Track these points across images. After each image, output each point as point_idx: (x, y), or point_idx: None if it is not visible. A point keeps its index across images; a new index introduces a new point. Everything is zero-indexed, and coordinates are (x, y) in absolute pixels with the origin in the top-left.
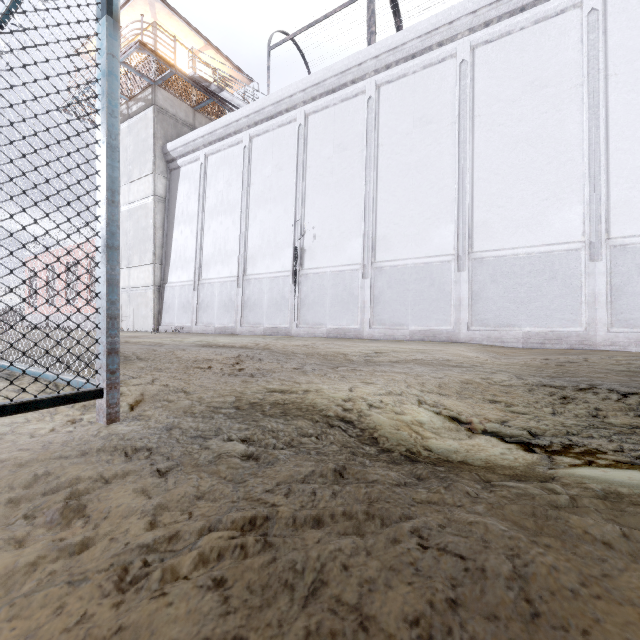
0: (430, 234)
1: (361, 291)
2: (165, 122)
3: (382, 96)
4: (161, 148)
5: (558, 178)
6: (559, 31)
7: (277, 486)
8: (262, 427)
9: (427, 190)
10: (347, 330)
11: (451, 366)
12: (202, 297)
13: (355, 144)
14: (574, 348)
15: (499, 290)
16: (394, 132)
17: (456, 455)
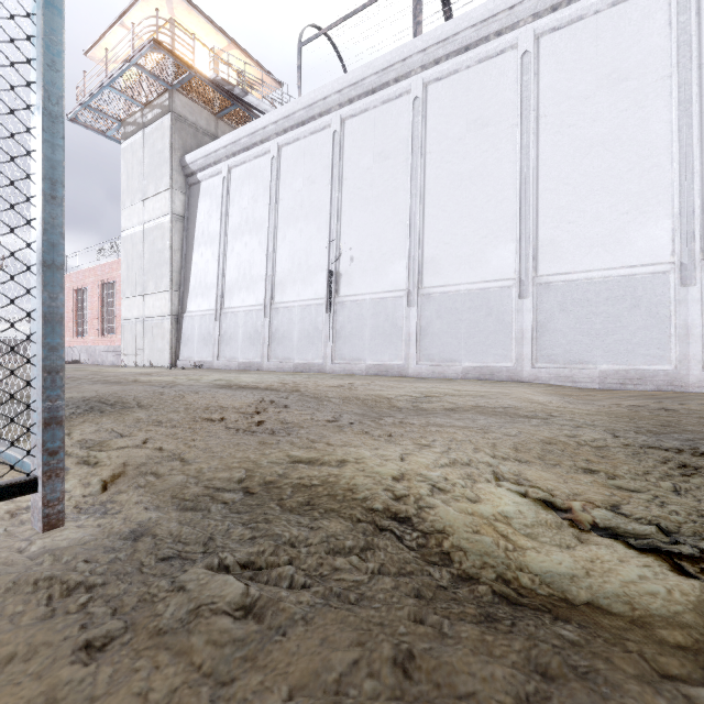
0: (487, 255)
1: (406, 321)
2: (184, 131)
3: (430, 96)
4: (179, 160)
5: (641, 188)
6: (642, 13)
7: (289, 701)
8: (276, 537)
9: (483, 204)
10: (389, 366)
11: (522, 416)
12: (225, 328)
13: (399, 152)
14: (662, 390)
15: (569, 320)
16: (444, 137)
17: (576, 587)
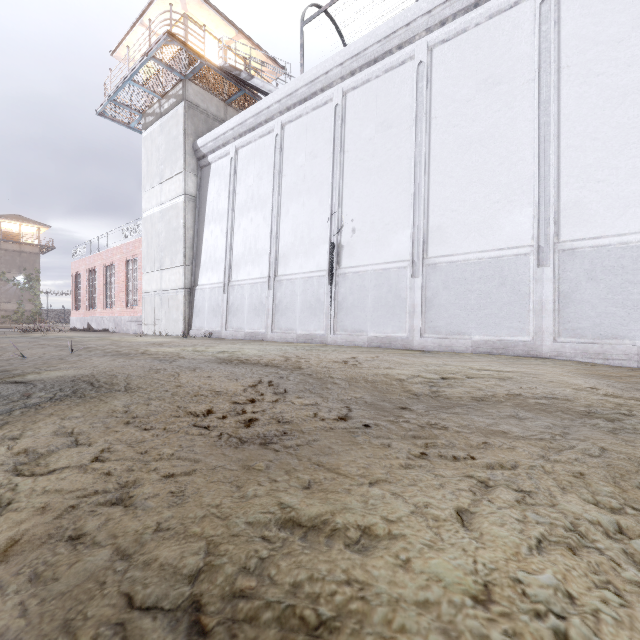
0: (499, 221)
1: (410, 293)
2: (196, 118)
3: (435, 59)
4: (192, 145)
5: None
6: None
7: None
8: None
9: (495, 167)
10: (393, 339)
11: (581, 414)
12: (232, 300)
13: (402, 120)
14: None
15: (599, 290)
16: (451, 100)
17: None
